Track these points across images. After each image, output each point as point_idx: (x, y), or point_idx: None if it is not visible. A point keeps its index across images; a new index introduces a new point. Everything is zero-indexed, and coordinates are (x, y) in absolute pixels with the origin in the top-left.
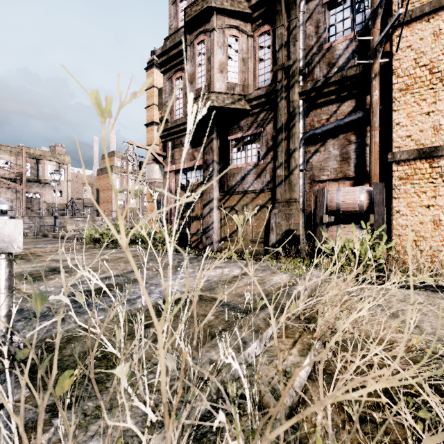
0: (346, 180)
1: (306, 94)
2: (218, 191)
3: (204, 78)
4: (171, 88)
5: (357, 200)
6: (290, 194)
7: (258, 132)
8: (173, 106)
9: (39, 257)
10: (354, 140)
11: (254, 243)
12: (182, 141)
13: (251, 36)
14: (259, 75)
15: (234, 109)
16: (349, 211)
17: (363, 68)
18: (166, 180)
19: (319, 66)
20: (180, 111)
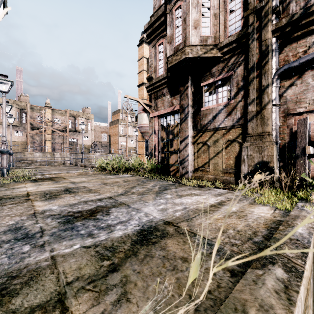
0: None
1: (281, 30)
2: (192, 130)
3: (180, 36)
4: (155, 53)
5: None
6: (262, 128)
7: (228, 76)
8: (156, 66)
9: (64, 180)
10: None
11: (225, 173)
12: (163, 92)
13: None
14: (229, 25)
15: (206, 58)
16: None
17: None
18: (151, 124)
19: (295, 0)
20: (162, 69)
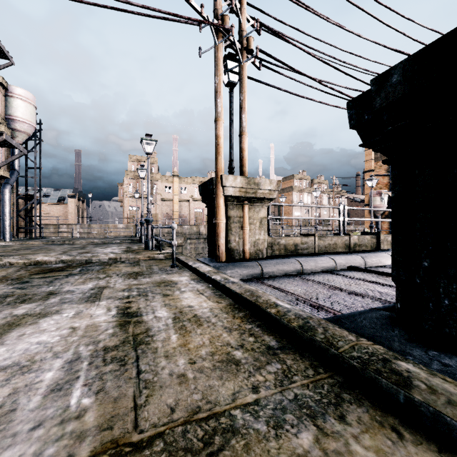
0: None
1: None
2: None
3: None
4: None
5: None
6: None
7: None
8: None
9: None
10: None
11: None
12: None
13: None
14: None
15: None
16: None
17: None
18: None
19: None
20: None
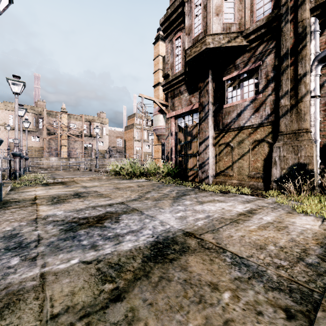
0: None
1: (322, 7)
2: (213, 130)
3: (200, 26)
4: (172, 48)
5: None
6: (298, 124)
7: (256, 67)
8: (173, 63)
9: (75, 184)
10: None
11: (251, 177)
12: (181, 90)
13: None
14: (256, 9)
15: (230, 48)
16: None
17: None
18: (167, 125)
19: None
20: (179, 65)
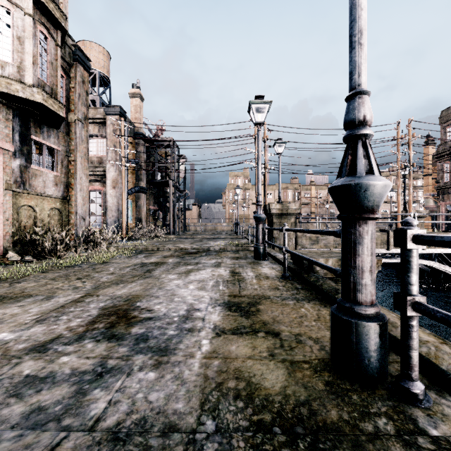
0: None
1: None
2: None
3: None
4: (442, 168)
5: None
6: None
7: None
8: (443, 176)
9: None
10: None
11: None
12: (448, 192)
13: None
14: None
15: None
16: None
17: None
18: (438, 209)
19: None
20: (447, 178)
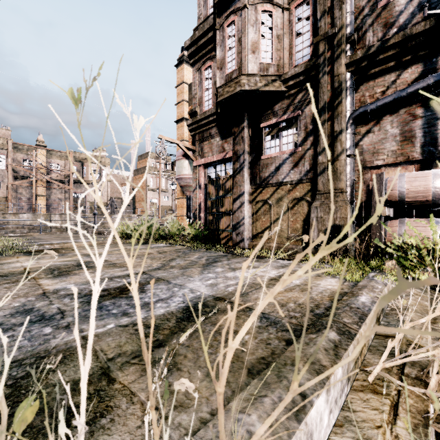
0: (409, 164)
1: (356, 64)
2: (249, 184)
3: (234, 61)
4: (200, 79)
5: (430, 186)
6: (335, 184)
7: (295, 116)
8: (202, 98)
9: (73, 251)
10: (421, 114)
11: (291, 240)
12: (211, 133)
13: (287, 9)
14: (296, 51)
15: (267, 92)
16: (417, 202)
17: (435, 21)
18: (195, 175)
19: (372, 29)
20: (209, 102)
